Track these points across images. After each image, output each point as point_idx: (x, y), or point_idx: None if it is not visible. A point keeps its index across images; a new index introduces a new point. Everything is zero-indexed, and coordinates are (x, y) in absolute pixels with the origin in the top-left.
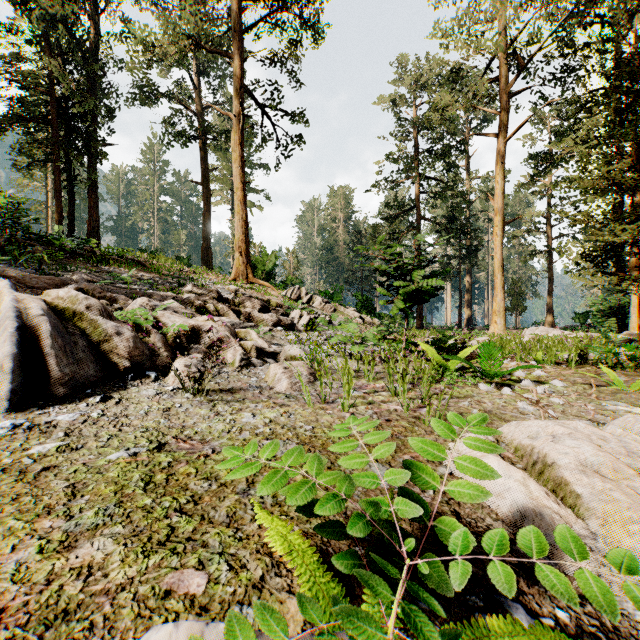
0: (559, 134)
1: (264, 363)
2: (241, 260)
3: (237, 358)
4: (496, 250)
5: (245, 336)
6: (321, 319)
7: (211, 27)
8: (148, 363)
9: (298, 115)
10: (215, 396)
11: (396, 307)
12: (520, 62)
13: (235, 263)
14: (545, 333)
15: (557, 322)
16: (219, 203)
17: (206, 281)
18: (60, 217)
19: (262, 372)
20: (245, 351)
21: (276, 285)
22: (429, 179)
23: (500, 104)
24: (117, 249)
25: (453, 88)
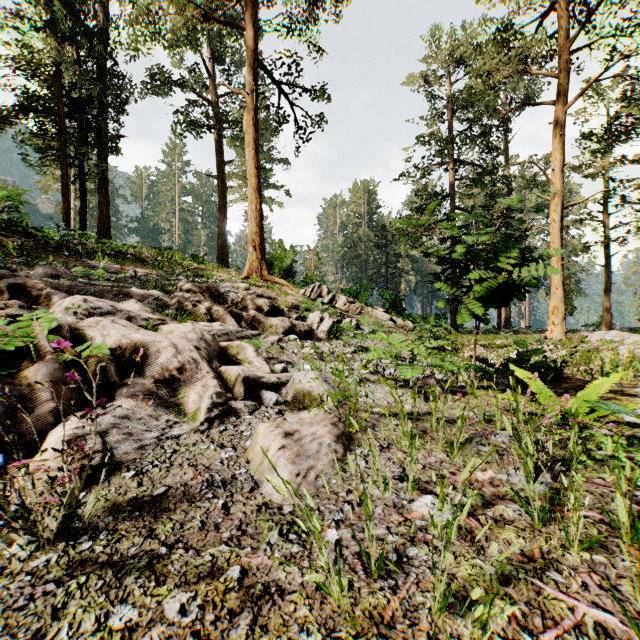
0: (628, 101)
1: (257, 406)
2: (255, 255)
3: (203, 404)
4: (553, 239)
5: (237, 353)
6: (347, 324)
7: (224, 1)
8: (3, 429)
9: (319, 90)
10: (98, 542)
11: (469, 309)
12: (587, 9)
13: (248, 259)
14: (618, 339)
15: (613, 324)
16: (238, 200)
17: (212, 278)
18: (67, 213)
19: (248, 430)
20: (226, 384)
21: (294, 283)
22: (466, 163)
23: (559, 65)
24: (121, 245)
25: (498, 53)
